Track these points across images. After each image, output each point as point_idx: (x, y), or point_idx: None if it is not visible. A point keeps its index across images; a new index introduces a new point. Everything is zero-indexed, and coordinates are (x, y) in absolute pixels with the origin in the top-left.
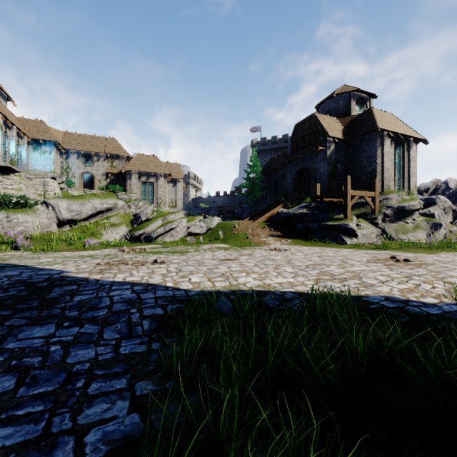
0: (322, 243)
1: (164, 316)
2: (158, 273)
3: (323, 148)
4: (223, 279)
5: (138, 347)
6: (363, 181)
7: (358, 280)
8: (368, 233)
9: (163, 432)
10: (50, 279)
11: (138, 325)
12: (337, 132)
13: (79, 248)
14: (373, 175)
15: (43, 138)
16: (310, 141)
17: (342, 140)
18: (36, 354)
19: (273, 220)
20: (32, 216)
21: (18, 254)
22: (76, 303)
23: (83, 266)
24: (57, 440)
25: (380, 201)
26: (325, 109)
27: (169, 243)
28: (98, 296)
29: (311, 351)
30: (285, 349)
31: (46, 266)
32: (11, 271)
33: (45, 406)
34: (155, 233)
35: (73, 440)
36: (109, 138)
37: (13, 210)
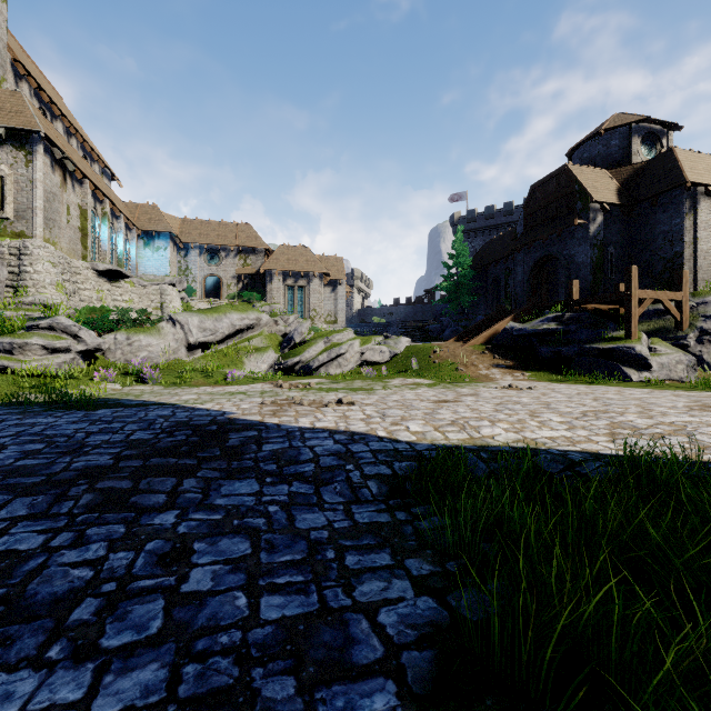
0: (586, 379)
1: (394, 477)
2: (355, 417)
3: (582, 221)
4: (456, 429)
5: (377, 515)
6: (656, 273)
7: (686, 437)
8: (671, 362)
9: (480, 622)
10: (217, 422)
11: (363, 487)
12: (608, 193)
13: (220, 381)
14: (676, 263)
15: (157, 229)
16: (558, 211)
17: (617, 206)
18: (255, 514)
19: (497, 341)
20: (156, 338)
21: (148, 389)
22: (268, 453)
23: (244, 406)
24: (344, 616)
25: (693, 308)
26: (585, 156)
27: (336, 376)
28: (294, 446)
29: (667, 535)
30: (617, 531)
31: (197, 405)
32: (159, 410)
33: (305, 577)
34: (315, 361)
35: (365, 619)
36: (241, 223)
37: (134, 329)
